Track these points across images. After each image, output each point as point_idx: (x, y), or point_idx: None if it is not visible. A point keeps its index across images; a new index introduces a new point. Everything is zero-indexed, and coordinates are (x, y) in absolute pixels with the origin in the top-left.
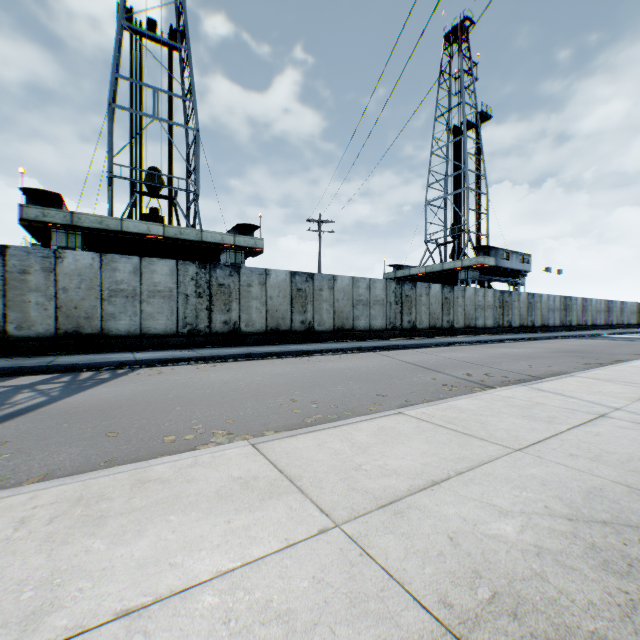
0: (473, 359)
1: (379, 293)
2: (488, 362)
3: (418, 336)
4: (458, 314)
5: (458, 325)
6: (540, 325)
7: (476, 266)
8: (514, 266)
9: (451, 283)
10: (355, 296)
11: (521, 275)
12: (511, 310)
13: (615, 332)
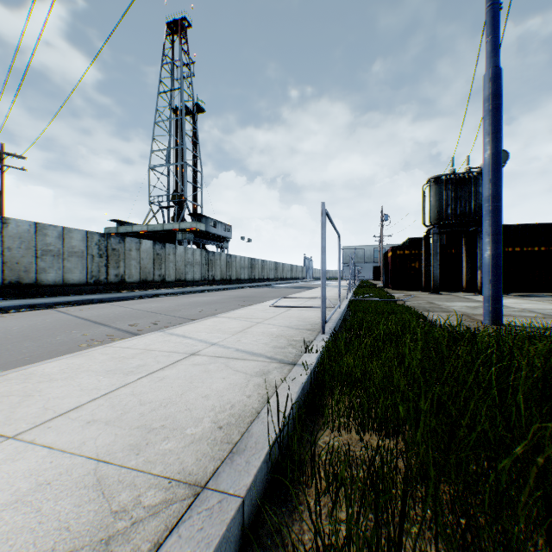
0: (160, 308)
1: (78, 244)
2: (171, 310)
3: (127, 289)
4: (170, 269)
5: (170, 279)
6: (236, 278)
7: (191, 229)
8: (220, 233)
9: (173, 243)
10: (41, 245)
11: (226, 241)
12: (215, 267)
13: (279, 283)
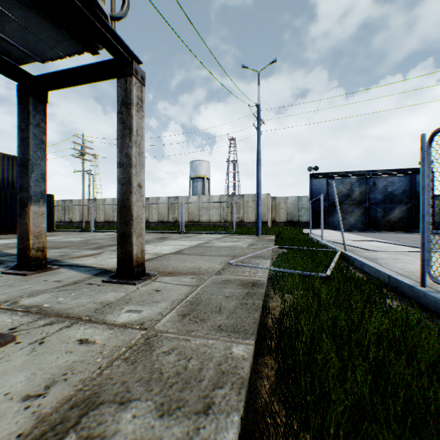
0: None
1: None
2: None
3: None
4: None
5: None
6: None
7: None
8: None
9: None
10: None
11: None
12: None
13: None
